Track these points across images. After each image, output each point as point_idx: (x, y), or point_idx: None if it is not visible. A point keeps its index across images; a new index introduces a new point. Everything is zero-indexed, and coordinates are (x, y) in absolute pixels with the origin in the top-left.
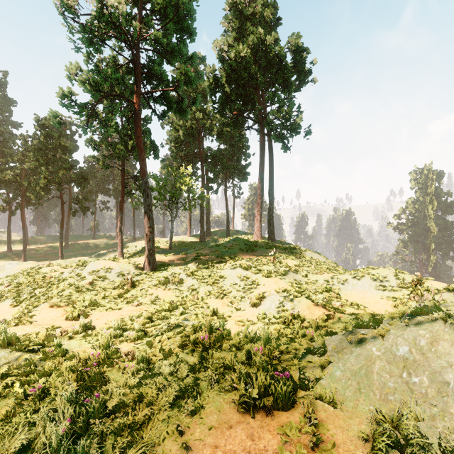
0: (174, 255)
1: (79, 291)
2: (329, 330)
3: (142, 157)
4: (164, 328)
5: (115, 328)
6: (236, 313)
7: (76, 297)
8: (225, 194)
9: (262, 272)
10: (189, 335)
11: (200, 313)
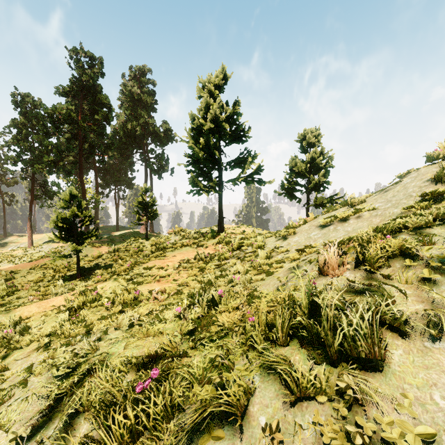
0: (93, 241)
1: None
2: None
3: (84, 188)
4: None
5: None
6: None
7: None
8: (115, 198)
9: None
10: None
11: None
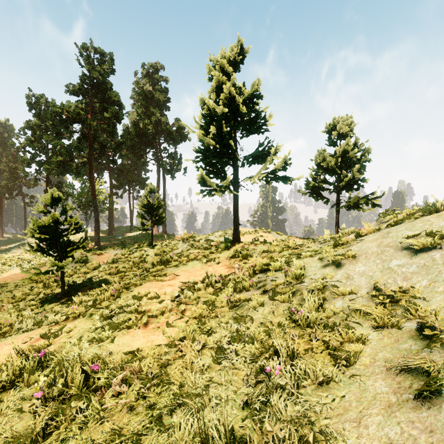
0: (105, 243)
1: None
2: None
3: (94, 189)
4: None
5: None
6: None
7: None
8: (129, 199)
9: None
10: None
11: None
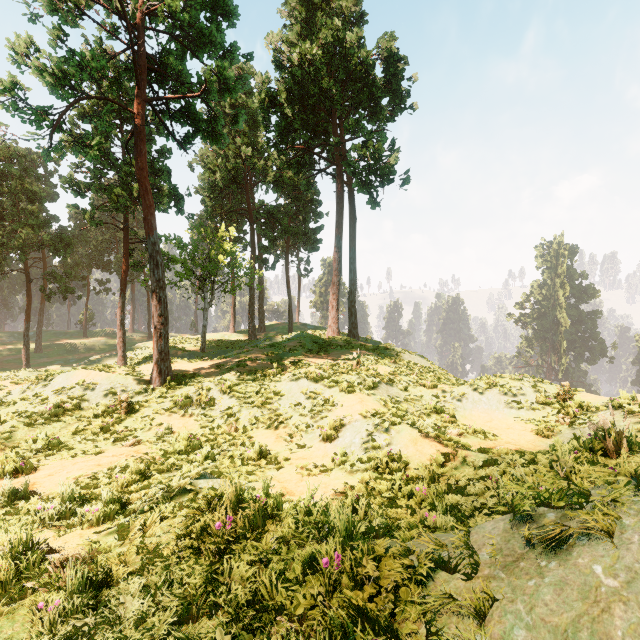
0: (205, 361)
1: (31, 424)
2: (451, 482)
3: (147, 201)
4: (156, 496)
5: (64, 499)
6: (298, 452)
7: (24, 434)
8: (287, 270)
9: (339, 385)
10: (203, 510)
11: (238, 455)
